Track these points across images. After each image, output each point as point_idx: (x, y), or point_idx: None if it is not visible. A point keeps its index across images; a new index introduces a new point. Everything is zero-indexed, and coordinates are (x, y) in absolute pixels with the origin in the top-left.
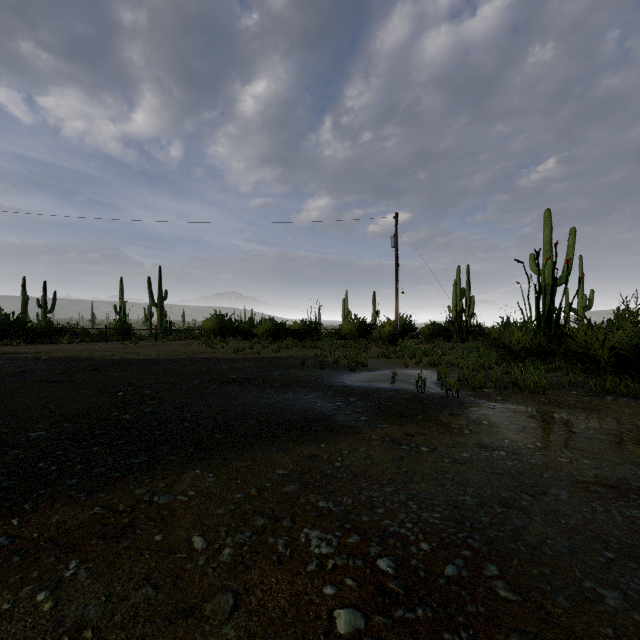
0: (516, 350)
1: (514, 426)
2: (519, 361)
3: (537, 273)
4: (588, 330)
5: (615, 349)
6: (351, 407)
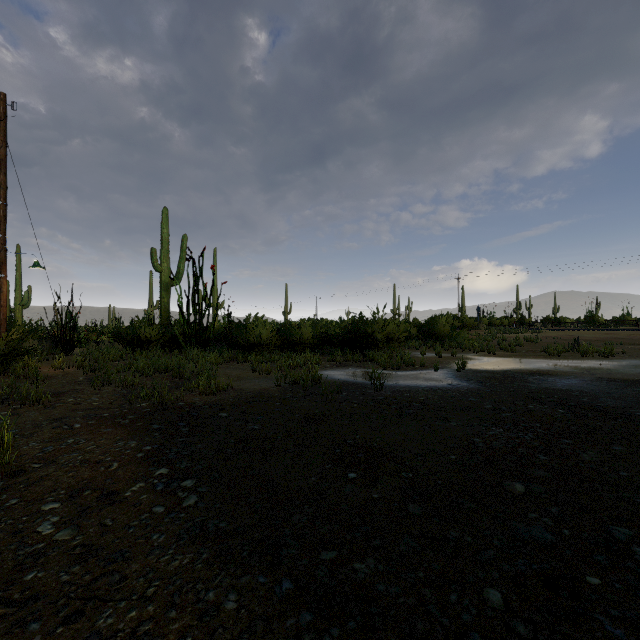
0: (250, 346)
1: (508, 367)
2: (275, 354)
3: (193, 272)
4: (380, 324)
5: (368, 335)
6: (553, 378)
